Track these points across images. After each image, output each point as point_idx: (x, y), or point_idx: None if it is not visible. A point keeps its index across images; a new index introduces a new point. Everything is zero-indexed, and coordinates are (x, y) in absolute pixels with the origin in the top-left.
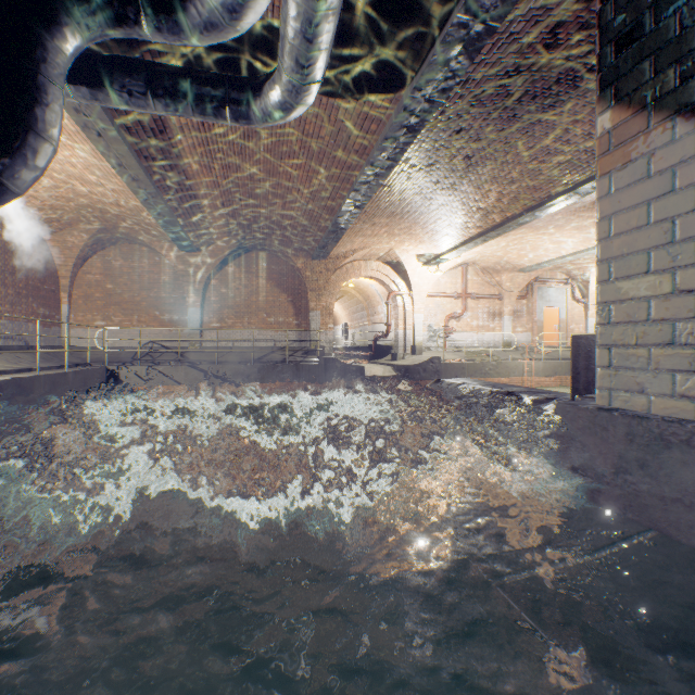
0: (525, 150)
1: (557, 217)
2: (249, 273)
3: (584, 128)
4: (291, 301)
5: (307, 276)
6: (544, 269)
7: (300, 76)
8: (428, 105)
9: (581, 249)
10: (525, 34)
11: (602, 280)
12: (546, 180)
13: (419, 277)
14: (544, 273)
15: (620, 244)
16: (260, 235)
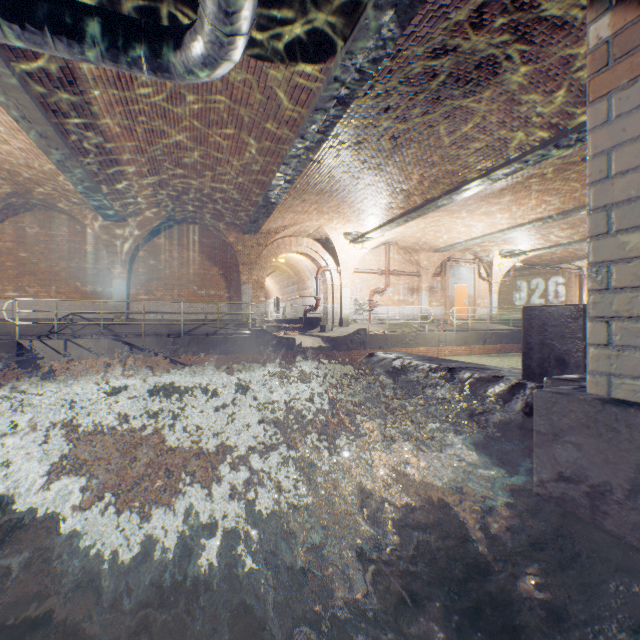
0: (446, 134)
1: (470, 202)
2: (179, 245)
3: (499, 116)
4: (223, 274)
5: (239, 250)
6: (456, 250)
7: (224, 25)
8: (358, 76)
9: (488, 232)
10: (454, 8)
11: (596, 234)
12: (463, 165)
13: (346, 254)
14: (456, 253)
15: (626, 185)
16: (189, 207)
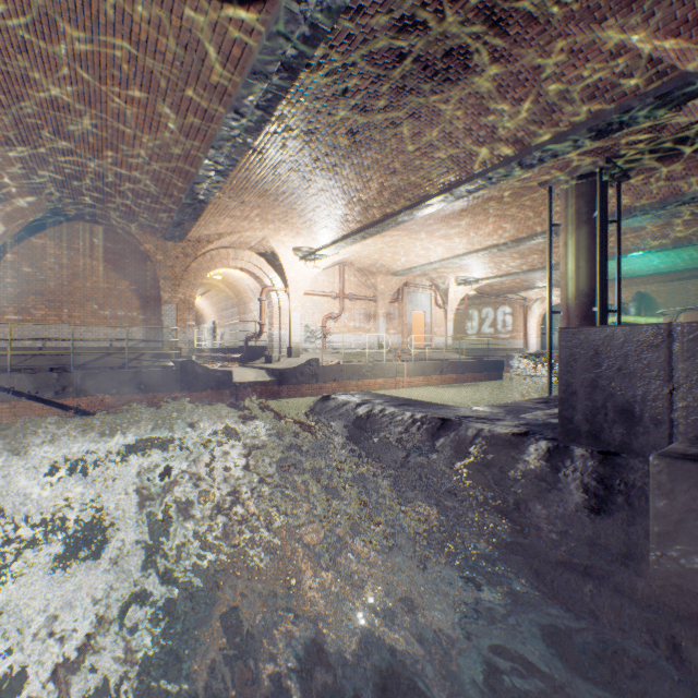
0: (410, 136)
1: (430, 221)
2: (70, 249)
3: (467, 122)
4: (136, 290)
5: (159, 260)
6: (414, 275)
7: None
8: (310, 31)
9: (447, 256)
10: None
11: None
12: (427, 177)
13: (296, 273)
14: (413, 278)
15: None
16: (84, 197)
